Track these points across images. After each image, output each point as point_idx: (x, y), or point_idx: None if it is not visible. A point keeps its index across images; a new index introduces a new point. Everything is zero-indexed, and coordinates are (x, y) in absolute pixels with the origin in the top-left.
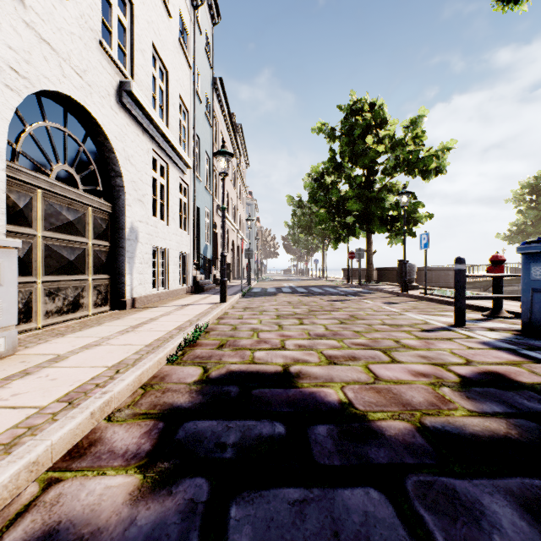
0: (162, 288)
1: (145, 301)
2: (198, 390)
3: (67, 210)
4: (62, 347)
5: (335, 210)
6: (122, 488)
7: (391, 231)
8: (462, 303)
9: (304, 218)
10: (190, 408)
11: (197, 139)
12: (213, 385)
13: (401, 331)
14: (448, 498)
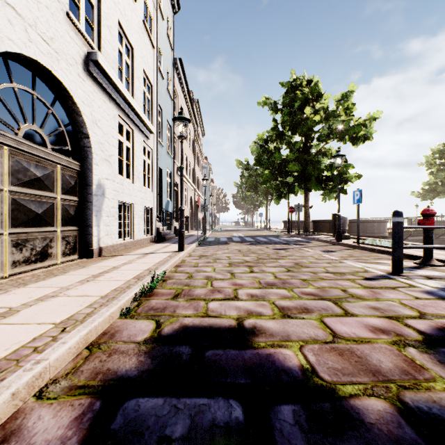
0: (128, 238)
1: (112, 250)
2: (147, 351)
3: (35, 166)
4: (18, 299)
5: (277, 171)
6: None
7: (325, 189)
8: (400, 252)
9: (251, 179)
10: (135, 378)
11: (160, 110)
12: (164, 344)
13: (346, 280)
14: None
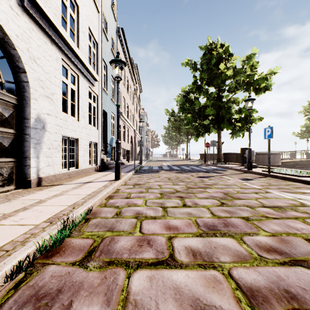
0: (73, 168)
1: (54, 179)
2: None
3: None
4: None
5: (197, 115)
6: None
7: (233, 129)
8: None
9: (176, 122)
10: None
11: (105, 66)
12: None
13: (294, 219)
14: None
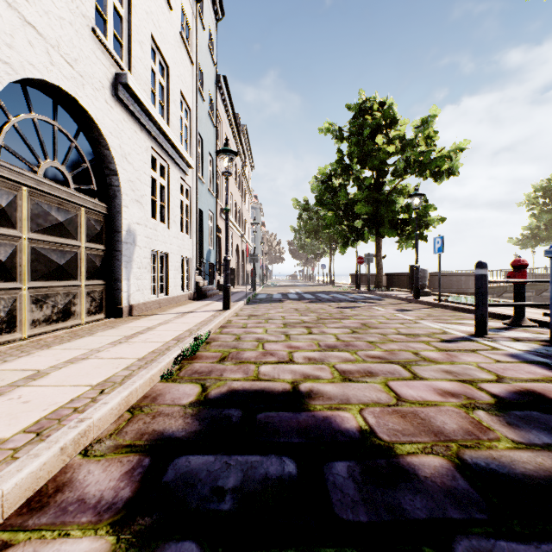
0: (162, 295)
1: (144, 308)
2: (194, 413)
3: (56, 210)
4: (45, 361)
5: (343, 214)
6: None
7: (401, 235)
8: (484, 310)
9: (311, 222)
10: (183, 438)
11: (200, 139)
12: (212, 407)
13: (419, 342)
14: None
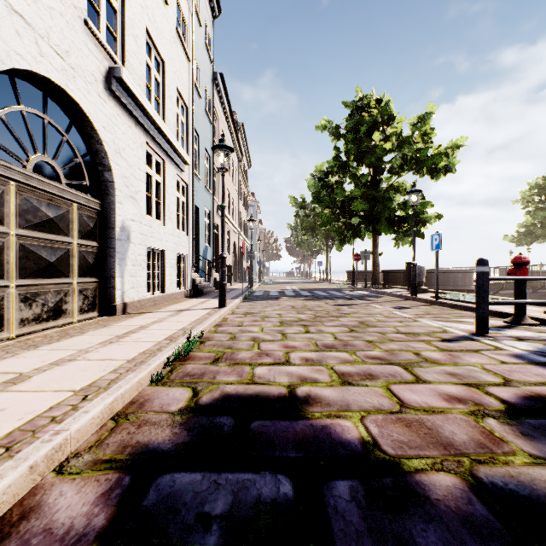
0: (158, 292)
1: (138, 306)
2: (182, 422)
3: (47, 205)
4: (29, 363)
5: (340, 211)
6: None
7: (398, 232)
8: (486, 309)
9: (308, 219)
10: (169, 452)
11: (196, 136)
12: (202, 414)
13: (420, 341)
14: None
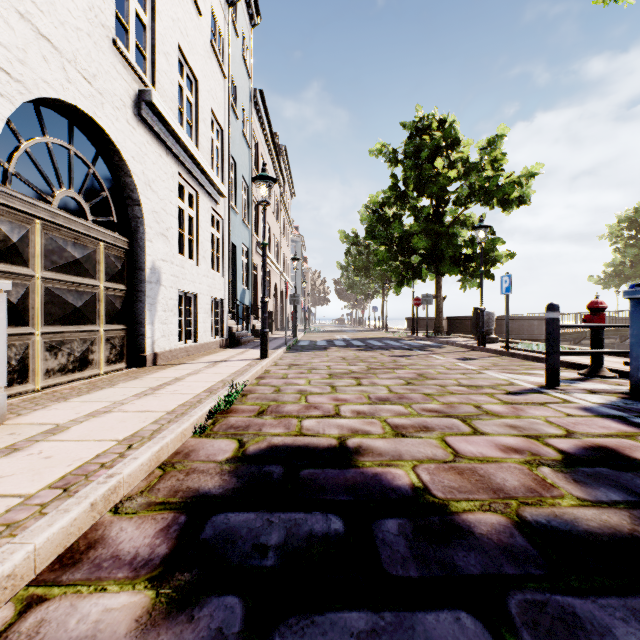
0: (190, 341)
1: (170, 356)
2: (231, 470)
3: (72, 245)
4: (64, 415)
5: (397, 248)
6: (126, 611)
7: (465, 272)
8: (556, 359)
9: (360, 258)
10: (221, 496)
11: (233, 163)
12: (250, 463)
13: (482, 394)
14: (568, 627)
